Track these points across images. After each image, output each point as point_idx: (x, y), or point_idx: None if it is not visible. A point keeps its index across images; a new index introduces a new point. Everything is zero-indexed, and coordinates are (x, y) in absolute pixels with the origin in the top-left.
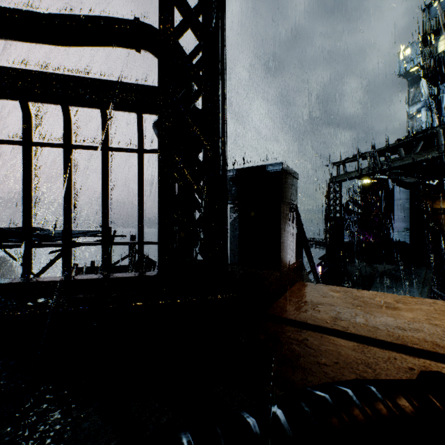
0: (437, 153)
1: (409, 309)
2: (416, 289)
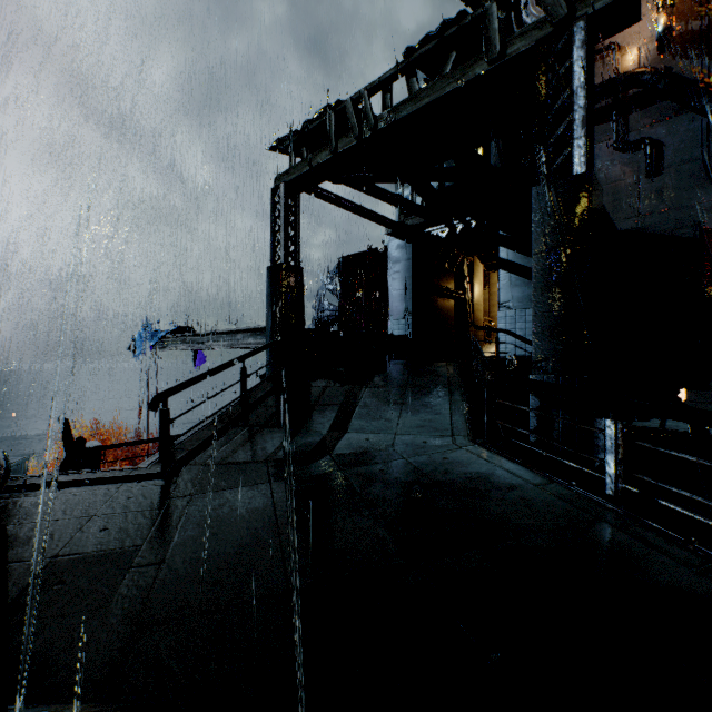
0: (487, 62)
1: None
2: (441, 399)
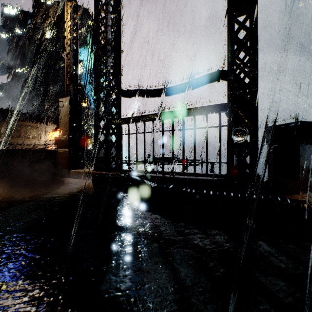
0: None
1: None
2: None
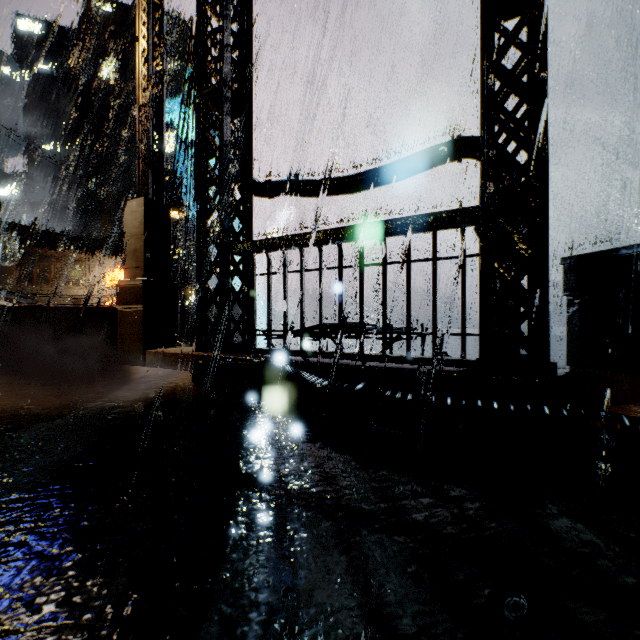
0: None
1: None
2: None
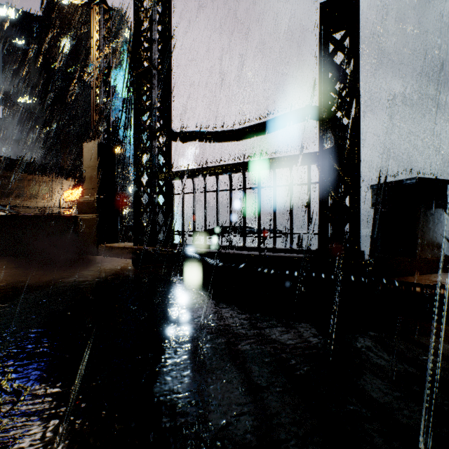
0: None
1: None
2: None
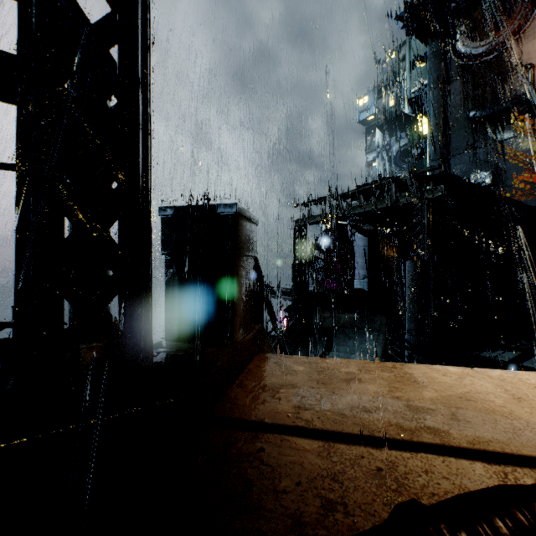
0: (390, 203)
1: (373, 380)
2: (373, 337)
